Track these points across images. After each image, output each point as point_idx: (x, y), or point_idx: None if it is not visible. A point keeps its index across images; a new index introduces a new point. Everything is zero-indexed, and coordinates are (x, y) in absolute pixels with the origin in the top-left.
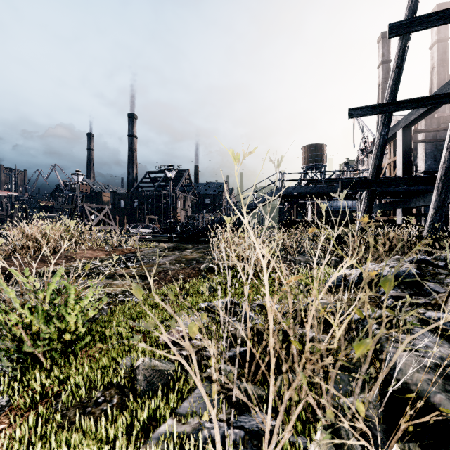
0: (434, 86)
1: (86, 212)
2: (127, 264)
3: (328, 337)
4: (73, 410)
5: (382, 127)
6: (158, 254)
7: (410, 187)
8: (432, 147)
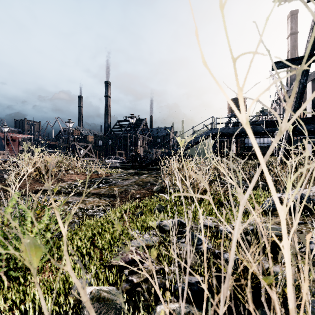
0: None
1: (76, 148)
2: (99, 185)
3: None
4: None
5: (302, 76)
6: (122, 178)
7: None
8: None
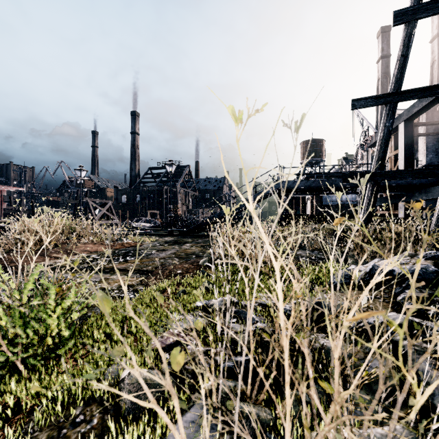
0: (435, 79)
1: (90, 207)
2: (126, 258)
3: (364, 366)
4: (46, 431)
5: (387, 118)
6: (158, 248)
7: (413, 180)
8: (433, 140)
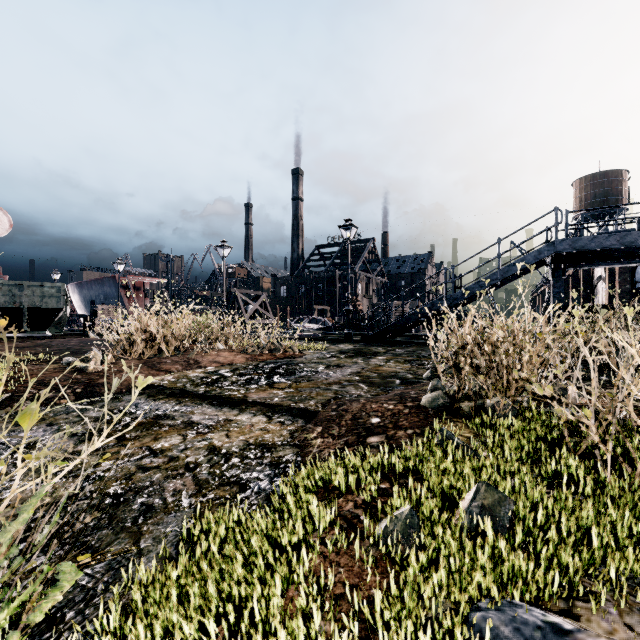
0: None
1: (239, 301)
2: (272, 379)
3: None
4: None
5: None
6: (328, 362)
7: None
8: None
